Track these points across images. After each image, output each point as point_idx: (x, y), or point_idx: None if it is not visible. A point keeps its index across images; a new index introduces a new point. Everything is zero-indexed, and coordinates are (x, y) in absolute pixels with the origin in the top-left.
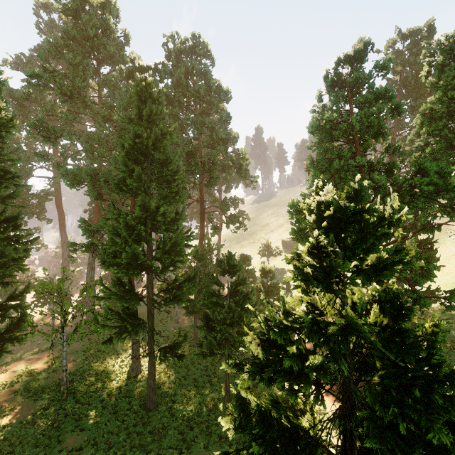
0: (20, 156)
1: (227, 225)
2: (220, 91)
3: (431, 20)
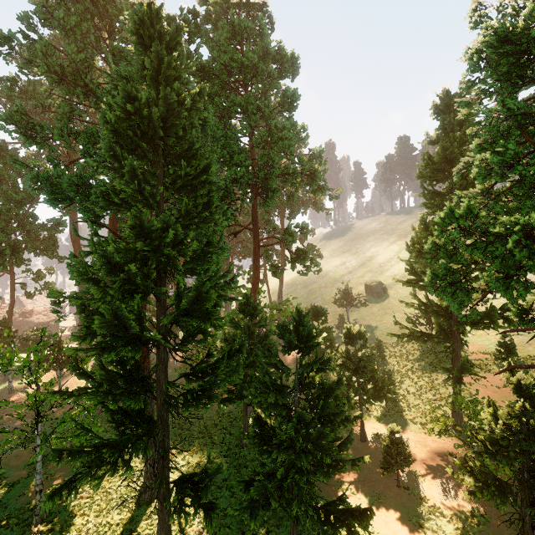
0: None
1: (293, 263)
2: (283, 57)
3: None
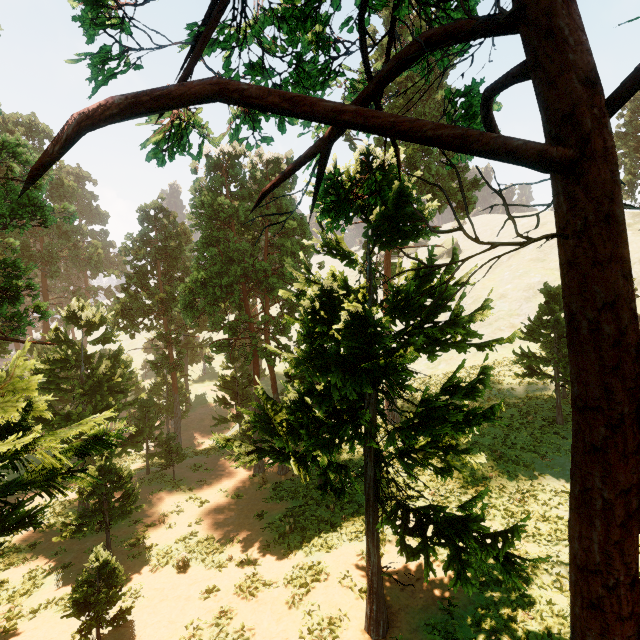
0: None
1: None
2: (64, 184)
3: None
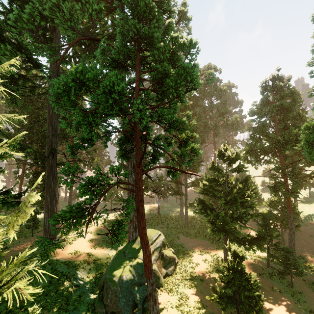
0: None
1: None
2: (221, 89)
3: None
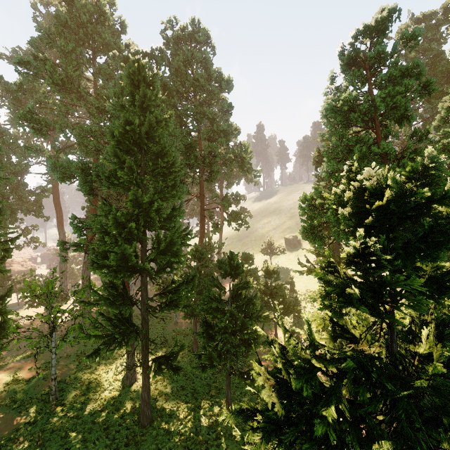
0: (1, 147)
1: (229, 222)
2: (221, 79)
3: (447, 2)
